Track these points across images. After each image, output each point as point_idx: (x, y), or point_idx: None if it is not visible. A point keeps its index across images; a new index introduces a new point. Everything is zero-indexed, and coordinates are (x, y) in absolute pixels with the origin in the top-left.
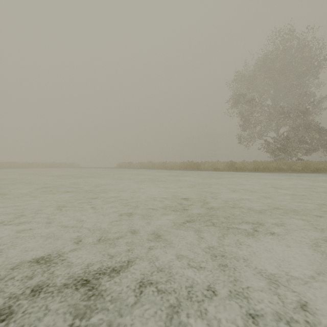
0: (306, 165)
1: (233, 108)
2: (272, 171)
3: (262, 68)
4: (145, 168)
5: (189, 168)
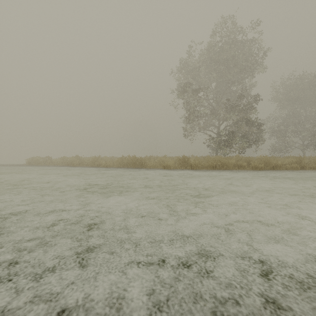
0: (265, 161)
1: (179, 96)
2: (231, 168)
3: (207, 57)
4: (68, 166)
5: (130, 165)
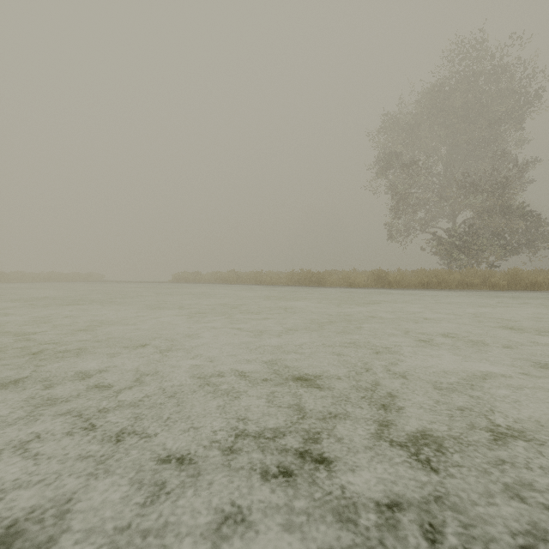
0: (514, 276)
1: (379, 176)
2: (454, 288)
3: (429, 108)
4: (224, 283)
5: (303, 282)
